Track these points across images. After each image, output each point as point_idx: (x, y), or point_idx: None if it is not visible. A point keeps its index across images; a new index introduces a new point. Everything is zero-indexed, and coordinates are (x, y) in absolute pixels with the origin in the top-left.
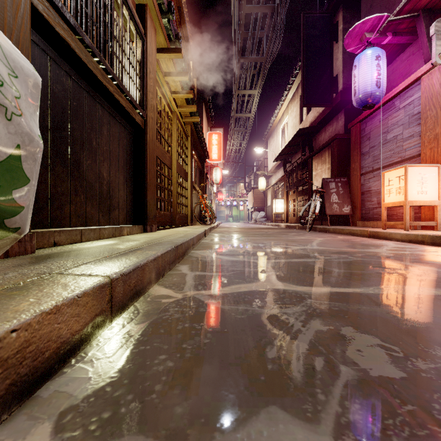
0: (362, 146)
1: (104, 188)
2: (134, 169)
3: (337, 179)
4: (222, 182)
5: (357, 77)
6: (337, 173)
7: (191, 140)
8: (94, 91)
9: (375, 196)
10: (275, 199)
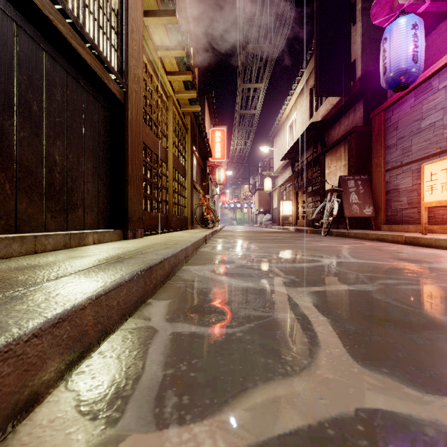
0: (387, 138)
1: (56, 177)
2: (110, 157)
3: (356, 176)
4: (225, 183)
5: (388, 51)
6: (356, 170)
7: (191, 133)
8: (33, 29)
9: (405, 194)
10: (283, 200)
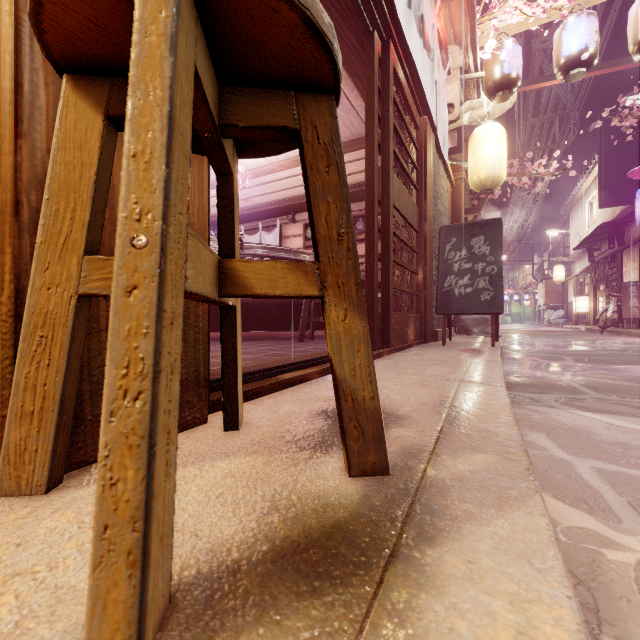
0: None
1: None
2: None
3: (639, 283)
4: None
5: (637, 208)
6: None
7: None
8: None
9: None
10: (576, 296)
